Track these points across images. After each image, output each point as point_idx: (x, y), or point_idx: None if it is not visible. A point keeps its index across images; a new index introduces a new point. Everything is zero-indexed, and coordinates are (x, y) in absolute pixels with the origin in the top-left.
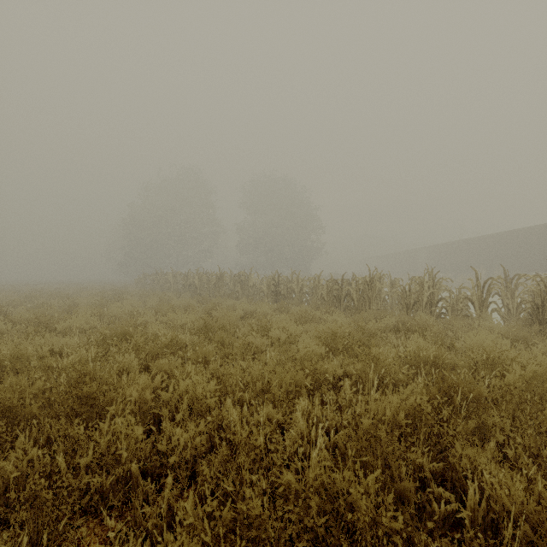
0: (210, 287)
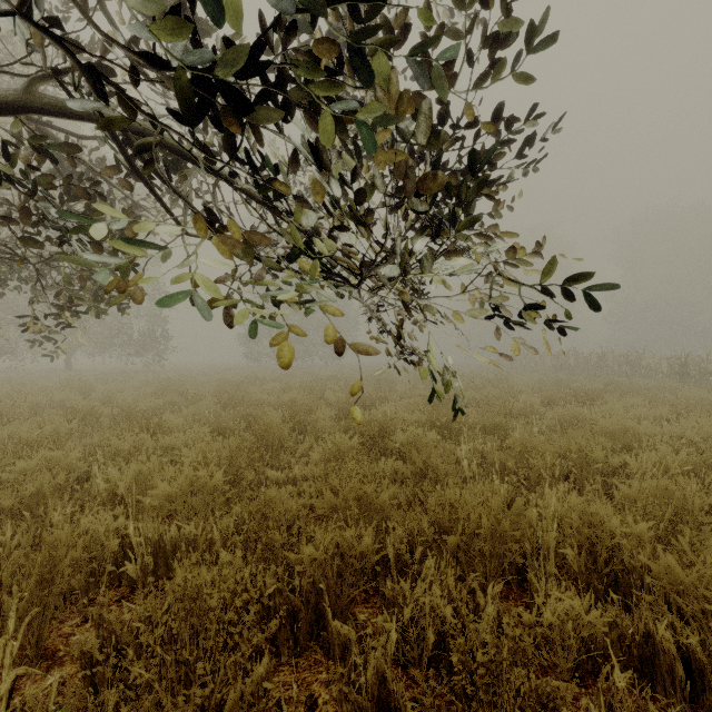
0: (589, 367)
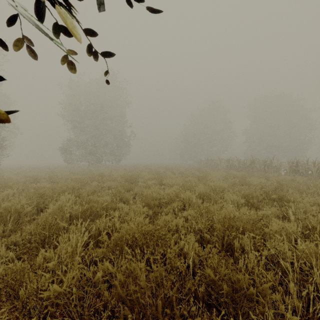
0: (245, 167)
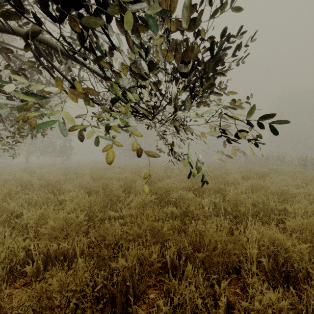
0: (261, 162)
